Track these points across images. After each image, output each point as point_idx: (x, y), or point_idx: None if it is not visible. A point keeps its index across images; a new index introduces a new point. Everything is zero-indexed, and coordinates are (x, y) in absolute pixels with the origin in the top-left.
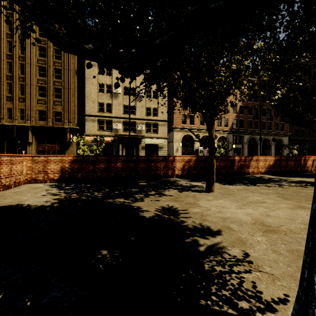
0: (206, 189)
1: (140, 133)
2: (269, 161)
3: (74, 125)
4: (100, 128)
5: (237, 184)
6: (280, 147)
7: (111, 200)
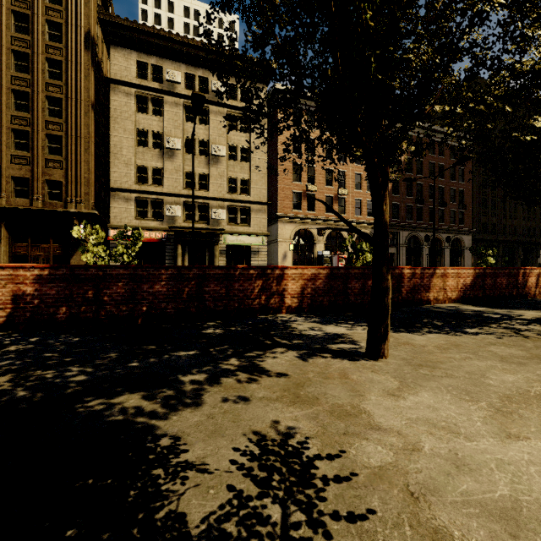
0: (369, 350)
1: (218, 224)
2: (464, 278)
3: (89, 208)
4: (140, 214)
5: (424, 329)
6: (458, 253)
7: (101, 401)
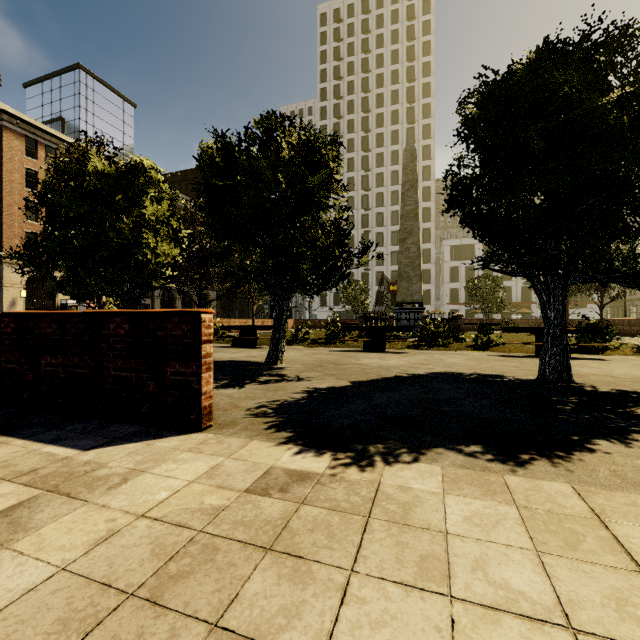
0: None
1: None
2: None
3: None
4: None
5: None
6: (206, 306)
7: None
